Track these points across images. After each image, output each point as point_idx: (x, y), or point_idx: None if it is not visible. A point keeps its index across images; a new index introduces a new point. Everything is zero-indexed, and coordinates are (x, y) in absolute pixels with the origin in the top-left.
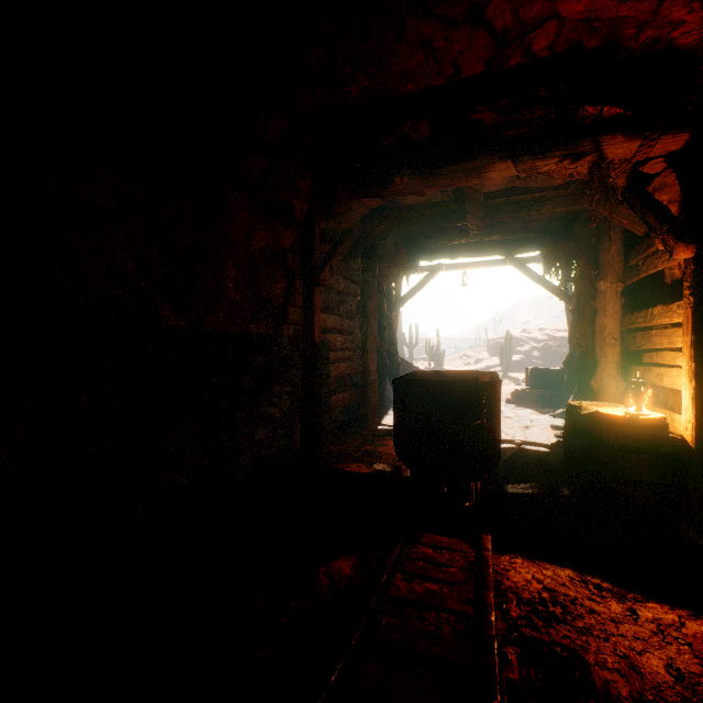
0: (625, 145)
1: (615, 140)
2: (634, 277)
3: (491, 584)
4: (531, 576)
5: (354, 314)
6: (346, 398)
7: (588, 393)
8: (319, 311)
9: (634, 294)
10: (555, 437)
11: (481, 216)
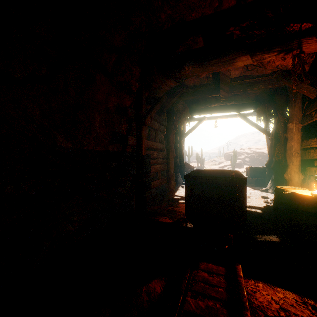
0: (316, 43)
1: (311, 40)
2: (309, 120)
3: (247, 305)
4: (270, 297)
5: (162, 141)
6: (159, 182)
7: (280, 180)
8: (144, 139)
9: (307, 130)
10: (264, 202)
11: (227, 91)
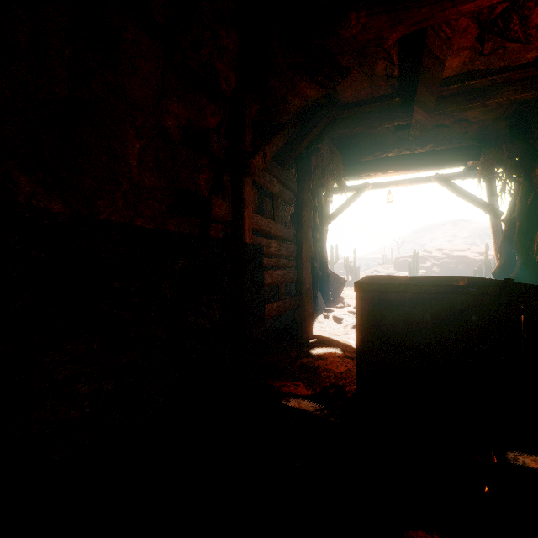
0: None
1: None
2: None
3: None
4: None
5: (288, 225)
6: (281, 307)
7: None
8: (250, 206)
9: None
10: None
11: (430, 108)
